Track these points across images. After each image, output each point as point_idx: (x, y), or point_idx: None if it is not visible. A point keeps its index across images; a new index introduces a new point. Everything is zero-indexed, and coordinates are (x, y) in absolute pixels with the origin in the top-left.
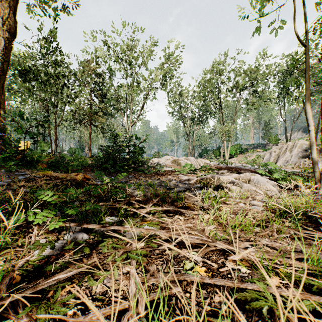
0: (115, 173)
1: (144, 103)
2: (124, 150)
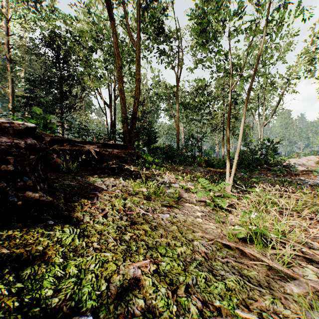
0: (249, 171)
1: (279, 100)
2: (256, 153)
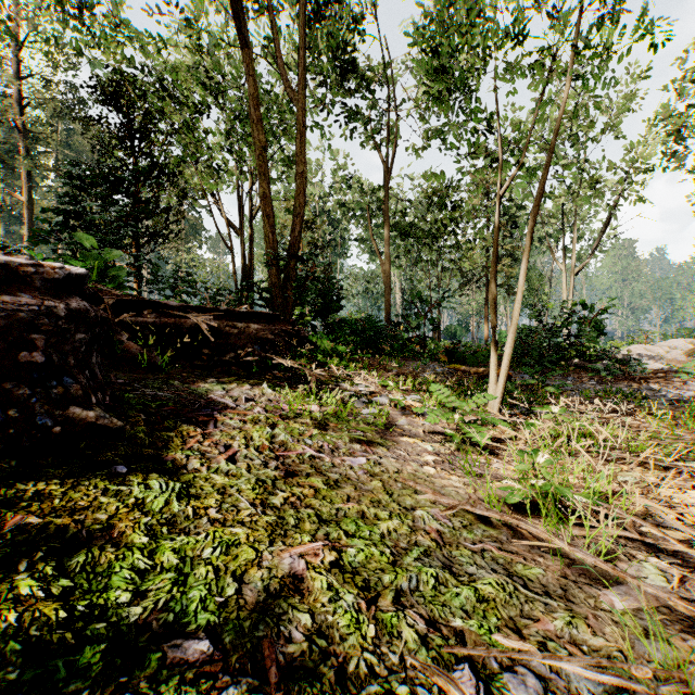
0: (542, 372)
1: (608, 218)
2: (557, 333)
